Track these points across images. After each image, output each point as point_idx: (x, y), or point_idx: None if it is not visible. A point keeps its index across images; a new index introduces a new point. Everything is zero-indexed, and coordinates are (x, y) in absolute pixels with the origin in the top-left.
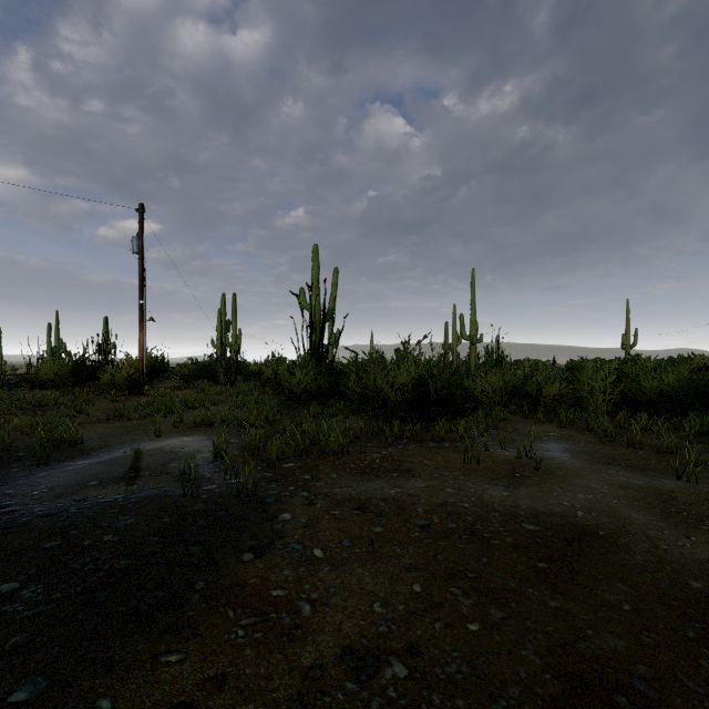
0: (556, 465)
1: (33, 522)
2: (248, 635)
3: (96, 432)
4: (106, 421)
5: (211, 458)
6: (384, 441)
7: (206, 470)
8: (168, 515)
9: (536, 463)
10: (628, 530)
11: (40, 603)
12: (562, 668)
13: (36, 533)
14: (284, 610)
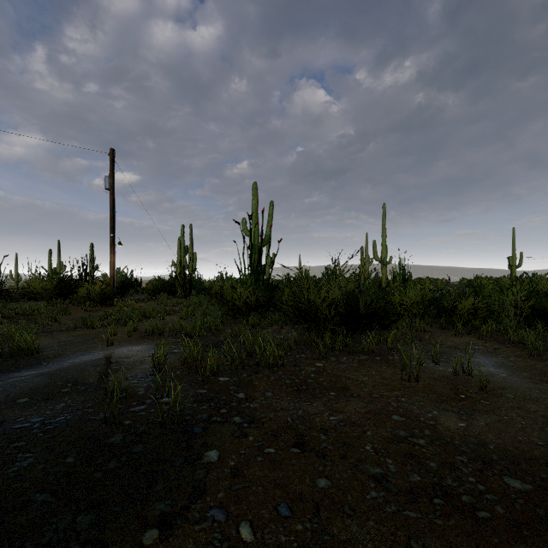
0: (499, 384)
1: None
2: None
3: (59, 340)
4: (73, 329)
5: (150, 369)
6: (318, 353)
7: (141, 384)
8: (76, 452)
9: (482, 383)
10: None
11: None
12: None
13: None
14: None
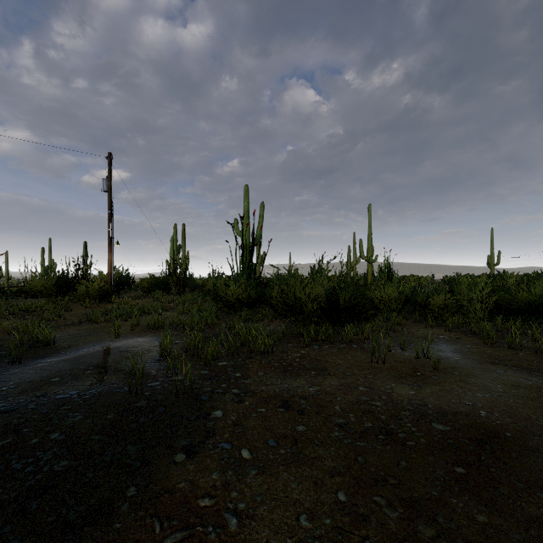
0: (451, 365)
1: None
2: None
3: (68, 333)
4: (79, 324)
5: (158, 356)
6: (303, 342)
7: (153, 367)
8: (113, 412)
9: (435, 363)
10: (532, 431)
11: None
12: None
13: None
14: (210, 524)
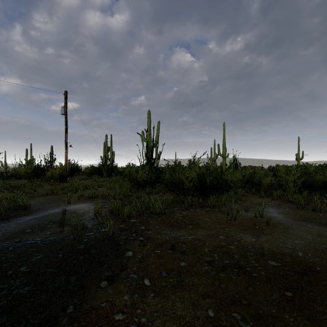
0: (277, 222)
1: None
2: None
3: (39, 201)
4: (46, 195)
5: (93, 216)
6: (184, 207)
7: (89, 223)
8: (62, 253)
9: (267, 221)
10: None
11: None
12: None
13: None
14: None
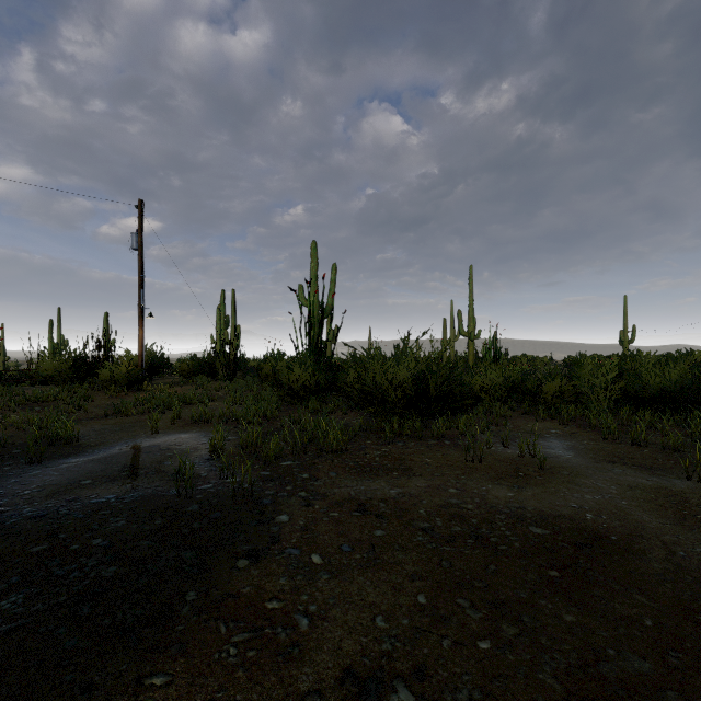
0: (560, 464)
1: (21, 524)
2: (241, 654)
3: (93, 429)
4: (104, 417)
5: (207, 455)
6: (384, 438)
7: (202, 468)
8: (161, 517)
9: (540, 462)
10: (641, 534)
11: (19, 615)
12: (584, 695)
13: (22, 536)
14: (279, 625)
